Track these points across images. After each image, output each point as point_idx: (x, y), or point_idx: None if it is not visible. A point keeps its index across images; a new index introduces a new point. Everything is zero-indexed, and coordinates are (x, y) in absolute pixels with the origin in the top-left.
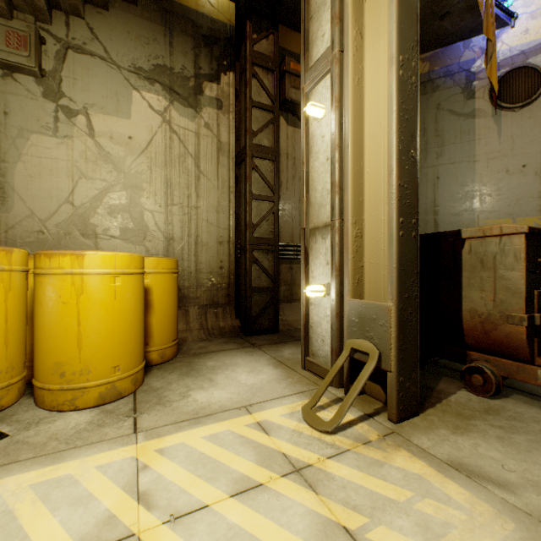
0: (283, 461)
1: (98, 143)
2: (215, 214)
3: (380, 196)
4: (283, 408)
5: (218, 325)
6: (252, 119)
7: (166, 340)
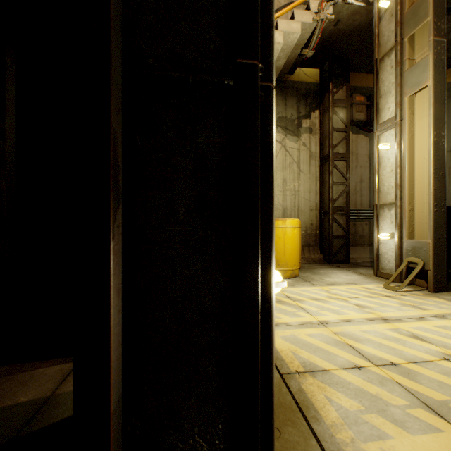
0: (381, 294)
1: None
2: (308, 193)
3: (424, 191)
4: (372, 285)
5: (311, 257)
6: (333, 138)
7: (298, 259)
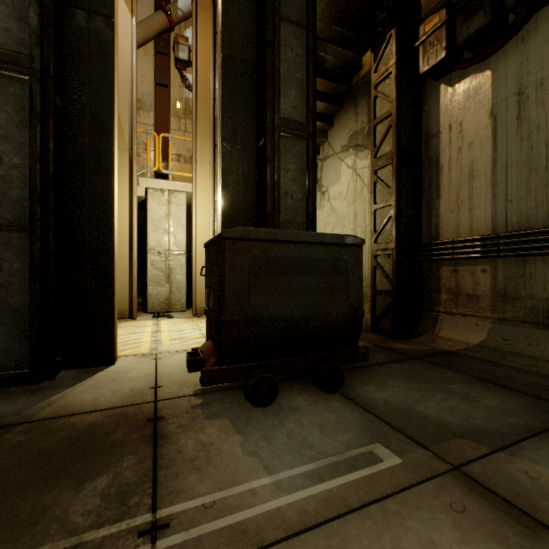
0: None
1: (331, 204)
2: None
3: None
4: None
5: None
6: (376, 137)
7: None
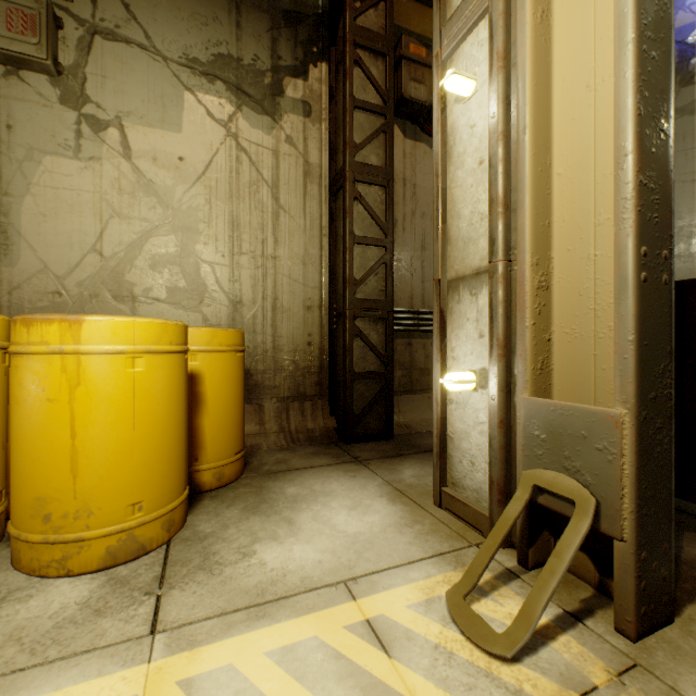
0: None
1: (136, 167)
2: (300, 267)
3: (587, 213)
4: (412, 590)
5: (305, 427)
6: (354, 126)
7: (226, 452)
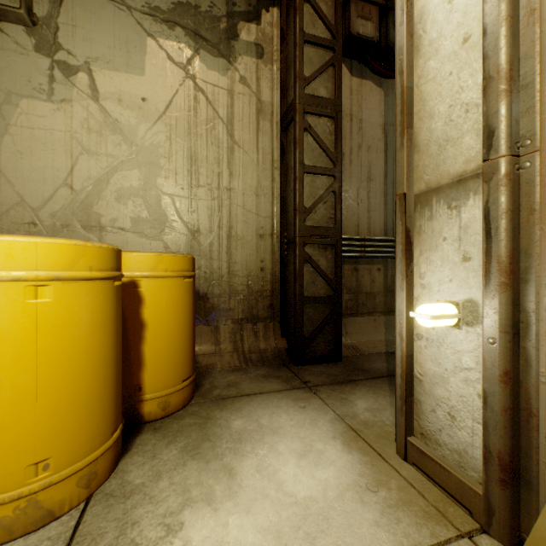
0: None
1: (103, 108)
2: (253, 198)
3: None
4: None
5: (257, 347)
6: (303, 60)
7: (172, 380)
